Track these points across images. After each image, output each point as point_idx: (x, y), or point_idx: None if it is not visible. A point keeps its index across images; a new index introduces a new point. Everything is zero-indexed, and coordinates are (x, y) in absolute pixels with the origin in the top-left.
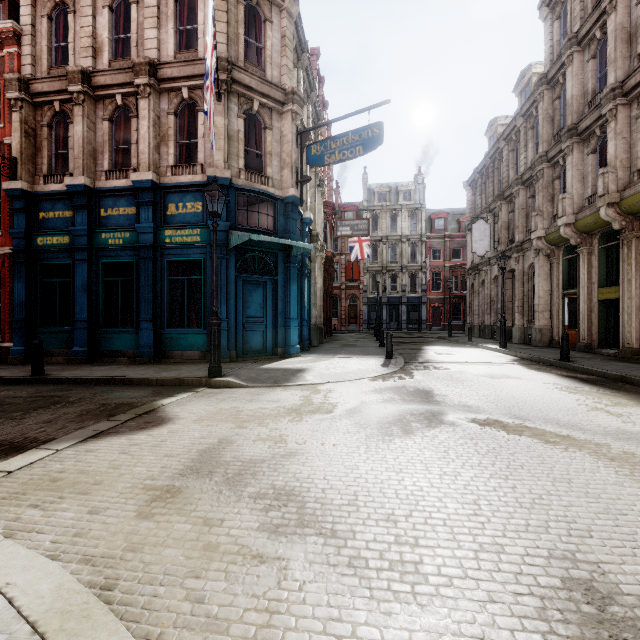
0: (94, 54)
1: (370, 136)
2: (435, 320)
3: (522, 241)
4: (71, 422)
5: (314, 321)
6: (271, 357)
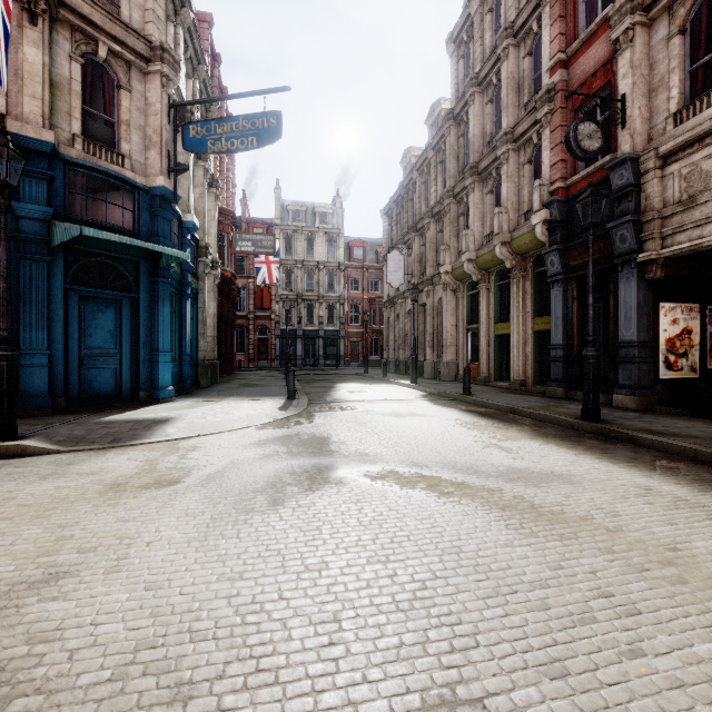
0: None
1: (266, 126)
2: (354, 355)
3: (432, 275)
4: None
5: (203, 355)
6: (128, 404)
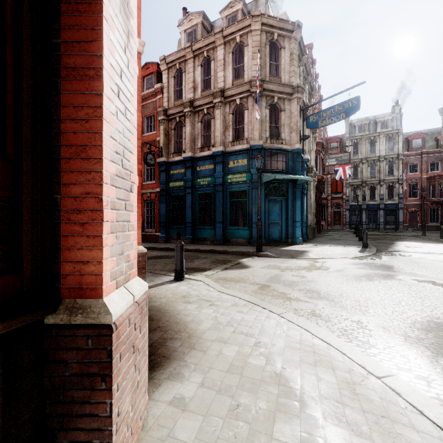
0: (194, 90)
1: (350, 106)
2: (412, 222)
3: None
4: (212, 264)
5: (309, 223)
6: (284, 244)
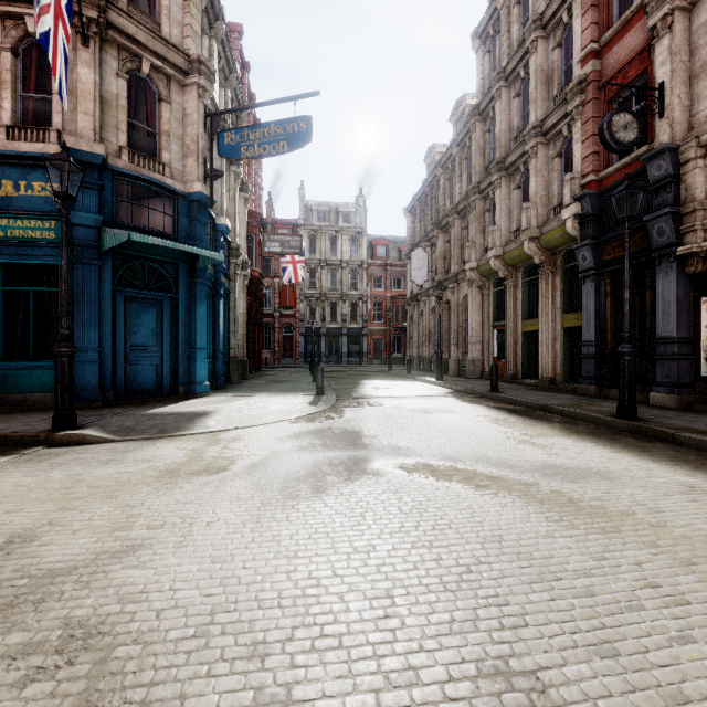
0: None
1: (296, 131)
2: (376, 353)
3: (457, 272)
4: None
5: (234, 353)
6: (168, 398)
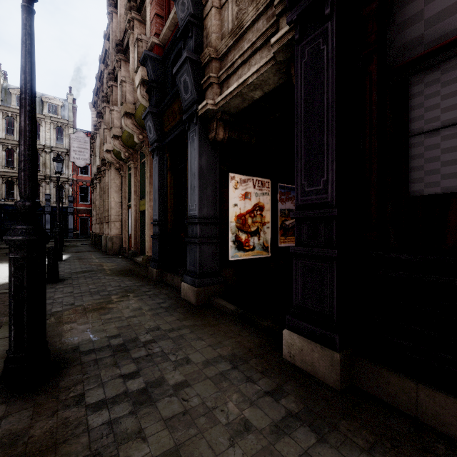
0: None
1: None
2: (83, 229)
3: None
4: None
5: None
6: None
